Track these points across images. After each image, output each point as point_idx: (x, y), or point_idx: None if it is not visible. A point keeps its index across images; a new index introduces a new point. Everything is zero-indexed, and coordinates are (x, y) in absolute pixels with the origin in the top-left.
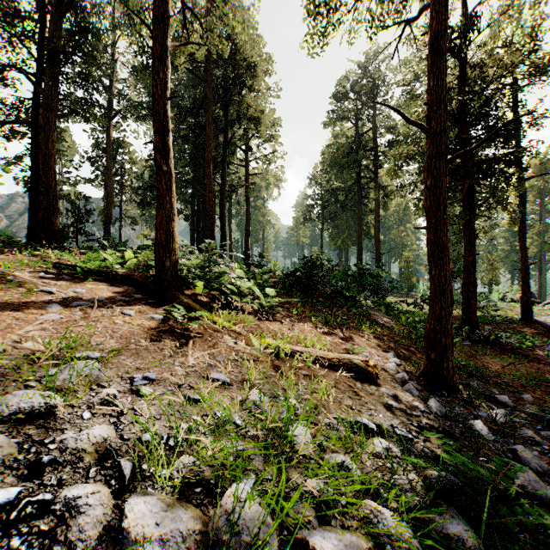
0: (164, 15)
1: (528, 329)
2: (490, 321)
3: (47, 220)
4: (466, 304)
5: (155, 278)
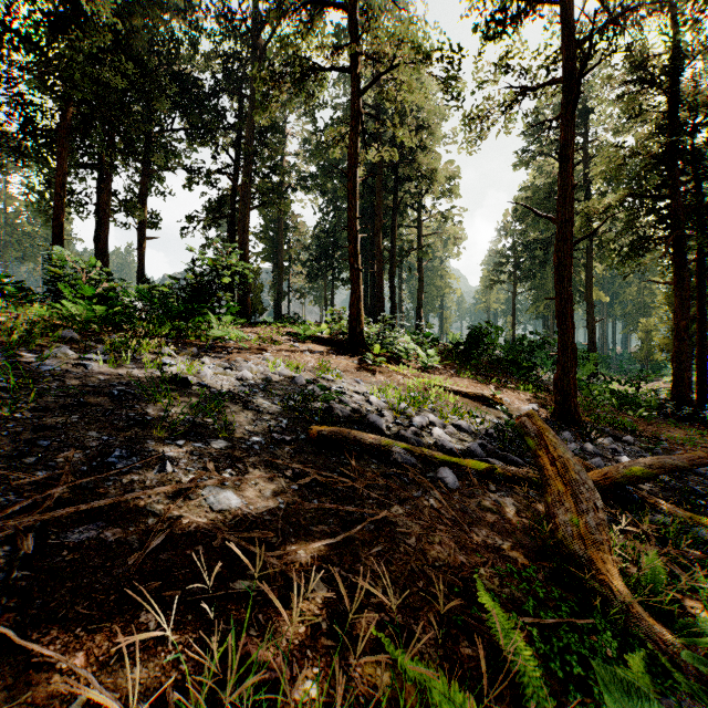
0: (355, 164)
1: None
2: None
3: (243, 299)
4: (675, 377)
5: (349, 340)
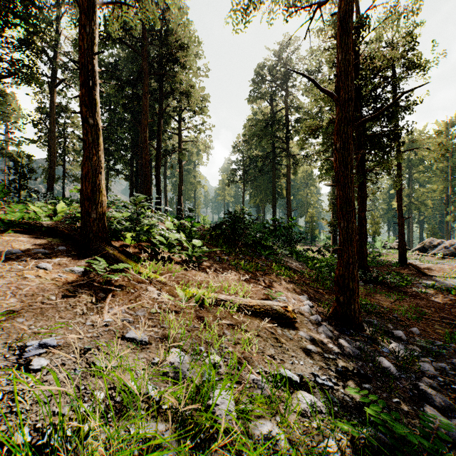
0: None
1: (405, 270)
2: (376, 265)
3: None
4: (360, 251)
5: (80, 229)
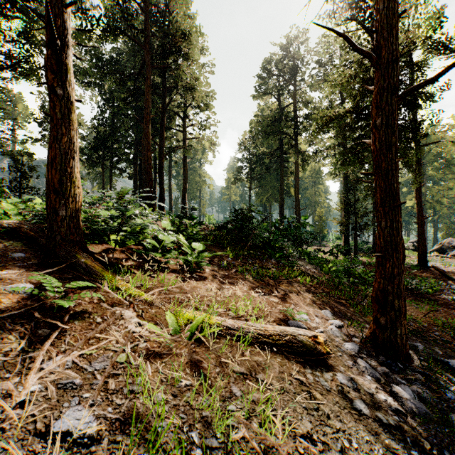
0: None
1: (426, 274)
2: None
3: None
4: None
5: (47, 230)
